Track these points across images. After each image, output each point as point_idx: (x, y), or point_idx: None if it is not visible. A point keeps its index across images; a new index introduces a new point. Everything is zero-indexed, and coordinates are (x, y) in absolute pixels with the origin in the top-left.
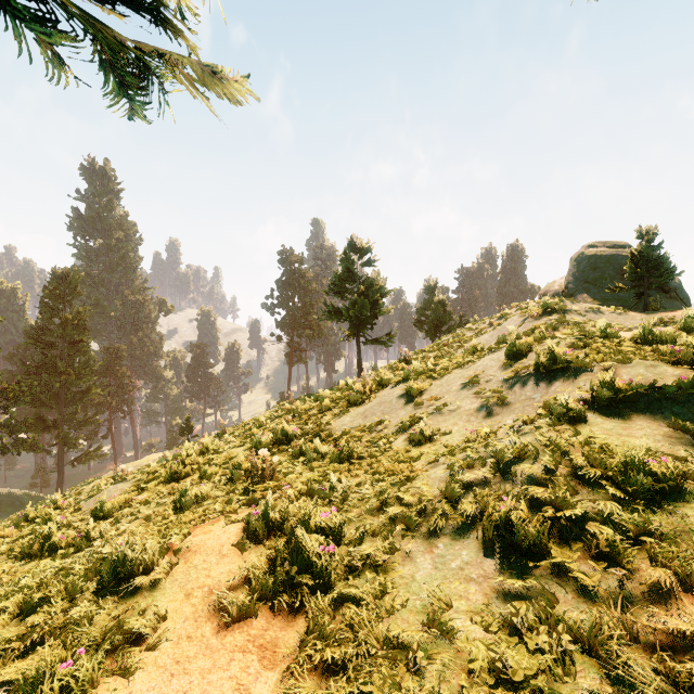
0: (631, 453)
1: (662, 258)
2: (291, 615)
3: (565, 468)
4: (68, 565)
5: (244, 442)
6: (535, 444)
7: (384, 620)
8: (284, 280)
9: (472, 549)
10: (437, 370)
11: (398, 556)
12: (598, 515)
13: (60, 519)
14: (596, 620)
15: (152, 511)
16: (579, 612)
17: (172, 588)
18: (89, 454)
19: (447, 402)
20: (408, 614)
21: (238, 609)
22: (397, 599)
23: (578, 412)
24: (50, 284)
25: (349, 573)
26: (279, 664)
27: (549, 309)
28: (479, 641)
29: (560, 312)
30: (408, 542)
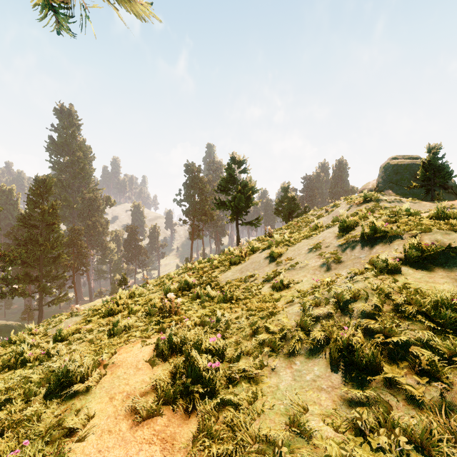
0: (440, 294)
1: (443, 165)
2: (186, 415)
3: (389, 306)
4: (29, 375)
5: (159, 290)
6: (365, 288)
7: (256, 420)
8: (188, 183)
9: (321, 365)
10: (291, 240)
11: (266, 370)
12: (417, 341)
13: (32, 342)
14: (426, 425)
15: (94, 336)
16: (410, 417)
17: (100, 393)
18: (59, 298)
19: (298, 261)
20: (274, 415)
21: (146, 410)
22: (266, 403)
23: (395, 266)
24: (33, 186)
25: (230, 382)
26: (175, 454)
27: (367, 199)
28: (331, 439)
29: (375, 201)
30: (273, 360)
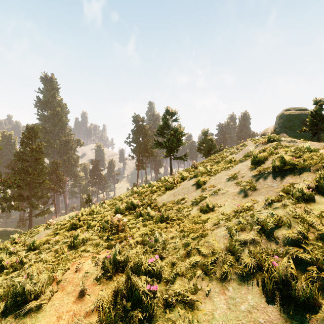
0: None
1: None
2: None
3: (312, 234)
4: None
5: (112, 208)
6: (285, 215)
7: None
8: (135, 130)
9: (255, 294)
10: (212, 171)
11: (200, 295)
12: None
13: (12, 250)
14: None
15: (59, 247)
16: None
17: (50, 311)
18: (43, 212)
19: (220, 188)
20: None
21: None
22: None
23: (309, 195)
24: (25, 132)
25: (167, 305)
26: None
27: (271, 139)
28: None
29: (277, 141)
30: (207, 285)
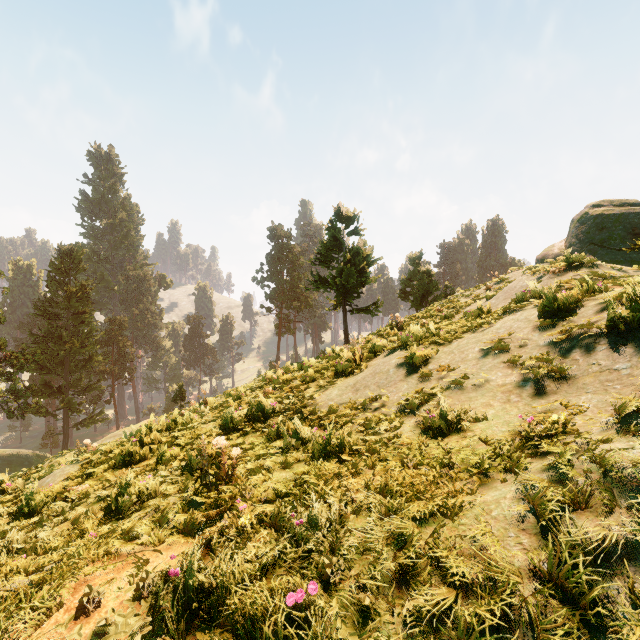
0: None
1: None
2: None
3: None
4: None
5: (217, 417)
6: None
7: None
8: (273, 255)
9: None
10: (441, 334)
11: None
12: None
13: None
14: None
15: (85, 510)
16: None
17: None
18: (92, 418)
19: (466, 374)
20: None
21: None
22: None
23: None
24: (56, 259)
25: None
26: None
27: (575, 263)
28: None
29: (589, 266)
30: None
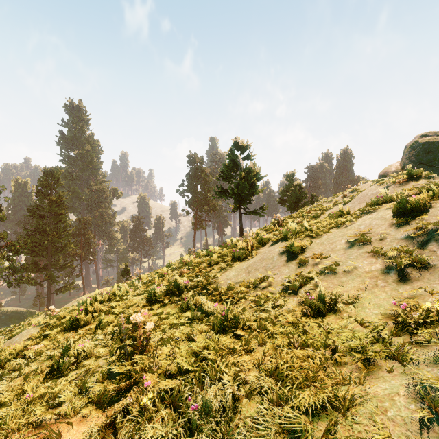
0: None
1: None
2: None
3: None
4: None
5: (145, 291)
6: None
7: None
8: (191, 174)
9: None
10: (313, 230)
11: None
12: None
13: None
14: None
15: (36, 367)
16: None
17: None
18: (66, 287)
19: (336, 261)
20: None
21: None
22: None
23: None
24: (42, 178)
25: None
26: None
27: (416, 175)
28: None
29: (426, 178)
30: None
